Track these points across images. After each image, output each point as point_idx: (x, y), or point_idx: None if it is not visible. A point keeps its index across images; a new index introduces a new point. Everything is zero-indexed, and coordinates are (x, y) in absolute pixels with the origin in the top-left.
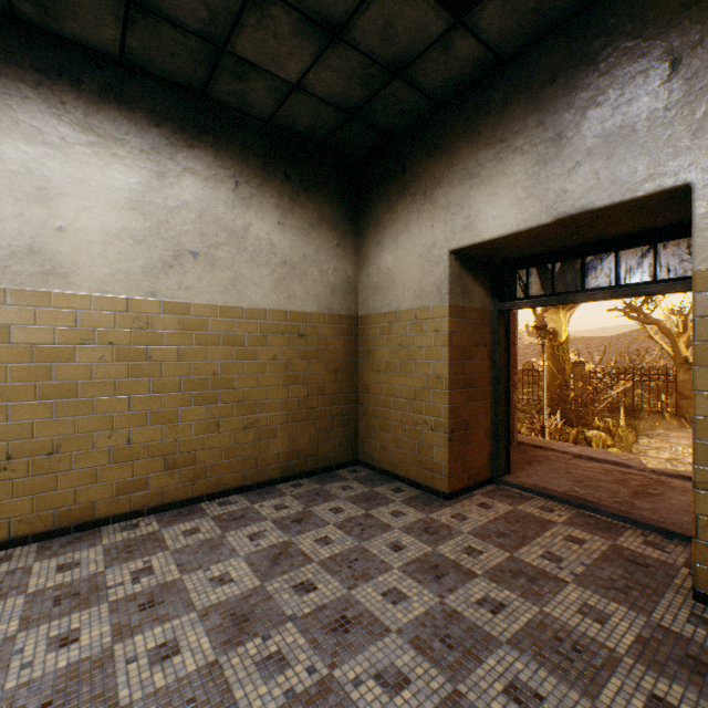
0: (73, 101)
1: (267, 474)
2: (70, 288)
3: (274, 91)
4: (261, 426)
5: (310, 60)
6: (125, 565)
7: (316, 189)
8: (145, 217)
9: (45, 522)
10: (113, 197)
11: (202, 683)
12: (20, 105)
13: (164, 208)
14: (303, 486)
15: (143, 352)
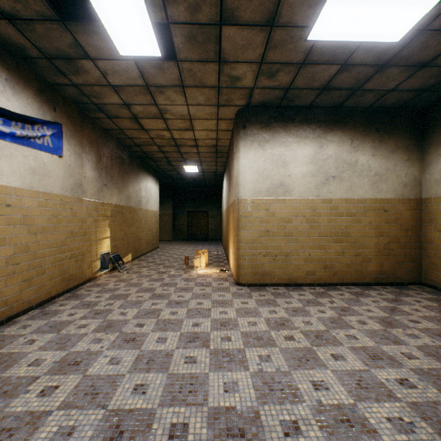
0: (292, 128)
1: (366, 279)
2: (291, 196)
3: (377, 95)
4: (363, 255)
5: (403, 79)
6: (322, 299)
7: (393, 132)
8: (315, 165)
9: (284, 280)
10: (304, 160)
11: (383, 332)
12: (278, 135)
13: (321, 160)
14: (388, 288)
15: (314, 220)
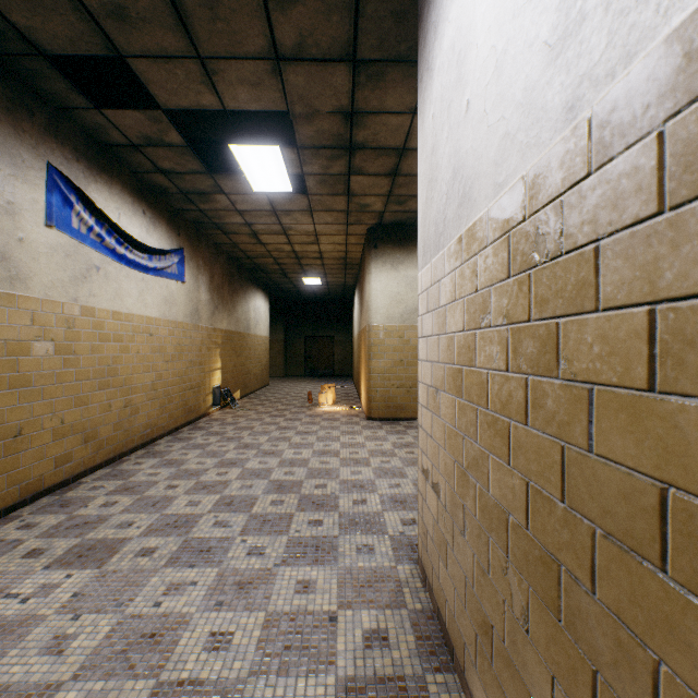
0: None
1: None
2: None
3: None
4: None
5: None
6: None
7: None
8: None
9: None
10: None
11: None
12: (413, 256)
13: None
14: None
15: None
